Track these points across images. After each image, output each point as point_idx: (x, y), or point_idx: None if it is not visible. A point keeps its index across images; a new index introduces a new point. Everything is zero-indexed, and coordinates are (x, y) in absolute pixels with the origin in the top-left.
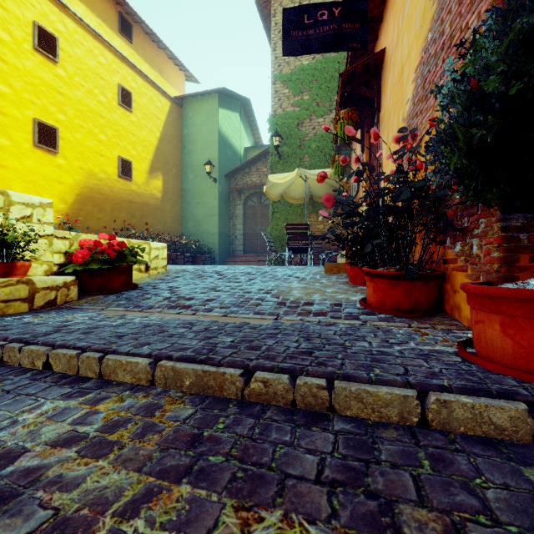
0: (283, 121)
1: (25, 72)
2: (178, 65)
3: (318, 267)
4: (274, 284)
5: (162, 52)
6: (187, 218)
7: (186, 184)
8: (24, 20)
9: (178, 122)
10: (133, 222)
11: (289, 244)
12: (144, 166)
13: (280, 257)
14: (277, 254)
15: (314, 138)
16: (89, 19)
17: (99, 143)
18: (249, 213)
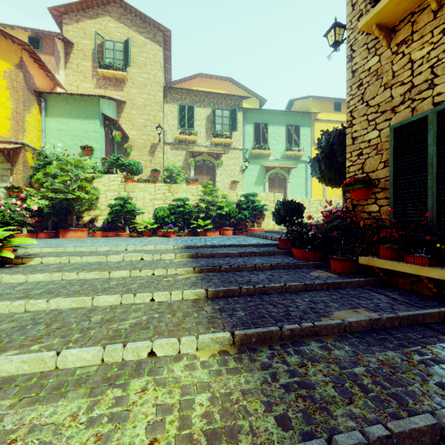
0: None
1: None
2: None
3: None
4: None
5: None
6: None
7: None
8: None
9: None
10: None
11: None
12: None
13: None
14: None
15: None
16: None
17: None
18: None
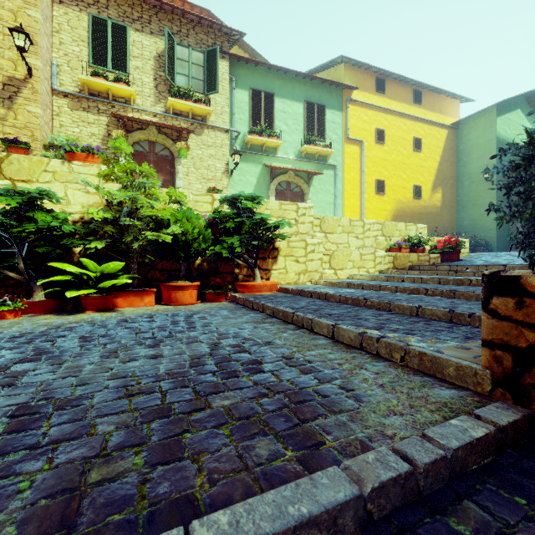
0: None
1: (372, 157)
2: (455, 97)
3: None
4: None
5: (441, 96)
6: (462, 218)
7: (461, 191)
8: (372, 130)
9: (454, 142)
10: None
11: None
12: (428, 186)
13: None
14: None
15: None
16: (398, 107)
17: (403, 180)
18: None
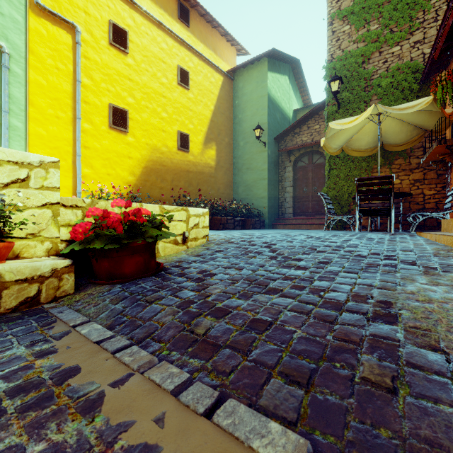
0: (342, 63)
1: (102, 65)
2: (230, 40)
3: (411, 236)
4: (376, 280)
5: (215, 32)
6: (238, 183)
7: (237, 152)
8: (102, 21)
9: (230, 94)
10: (190, 189)
11: (361, 204)
12: (200, 138)
13: (339, 220)
14: (338, 217)
15: (386, 73)
16: (153, 11)
17: (161, 120)
18: (299, 174)
